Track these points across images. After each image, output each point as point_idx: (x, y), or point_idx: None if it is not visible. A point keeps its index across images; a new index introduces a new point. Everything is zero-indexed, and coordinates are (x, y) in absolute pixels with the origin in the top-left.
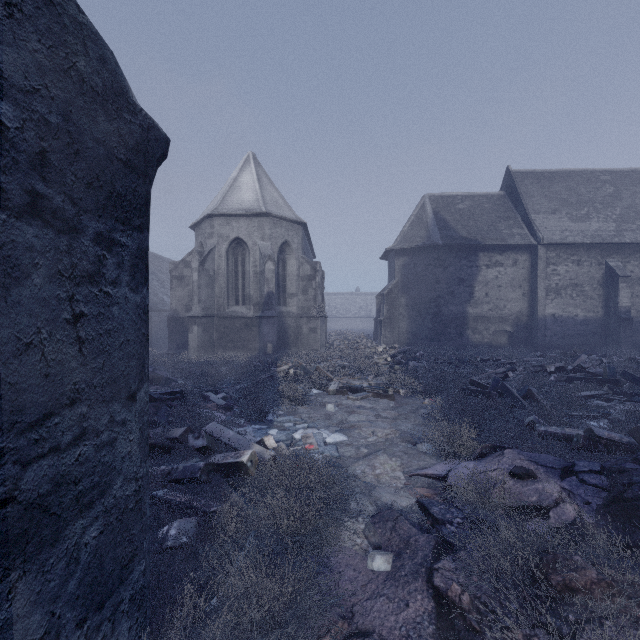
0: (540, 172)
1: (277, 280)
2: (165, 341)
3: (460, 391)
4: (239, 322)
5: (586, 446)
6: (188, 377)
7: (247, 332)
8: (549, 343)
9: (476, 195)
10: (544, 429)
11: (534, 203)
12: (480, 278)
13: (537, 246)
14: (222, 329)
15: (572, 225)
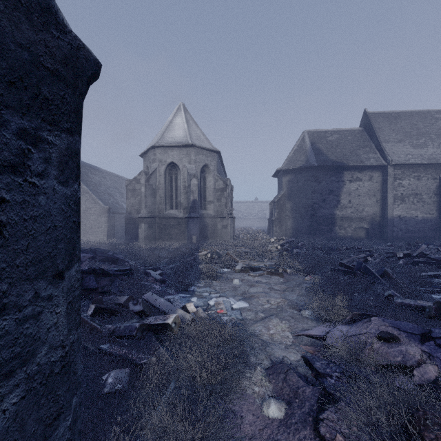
0: (389, 113)
1: (199, 191)
2: (123, 234)
3: (332, 271)
4: (173, 221)
5: (437, 316)
6: (136, 259)
7: (179, 228)
8: (396, 236)
9: (342, 130)
10: (400, 301)
11: (385, 135)
12: (345, 189)
13: (387, 166)
14: (161, 226)
15: (413, 150)
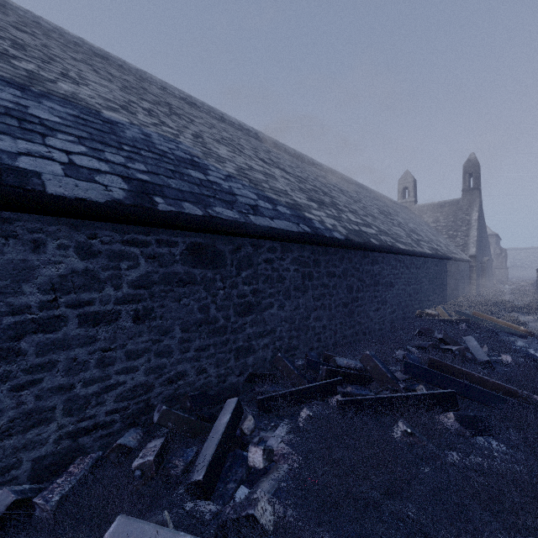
0: None
1: None
2: None
3: None
4: None
5: None
6: None
7: None
8: None
9: None
10: None
11: None
12: None
13: None
14: None
15: None
